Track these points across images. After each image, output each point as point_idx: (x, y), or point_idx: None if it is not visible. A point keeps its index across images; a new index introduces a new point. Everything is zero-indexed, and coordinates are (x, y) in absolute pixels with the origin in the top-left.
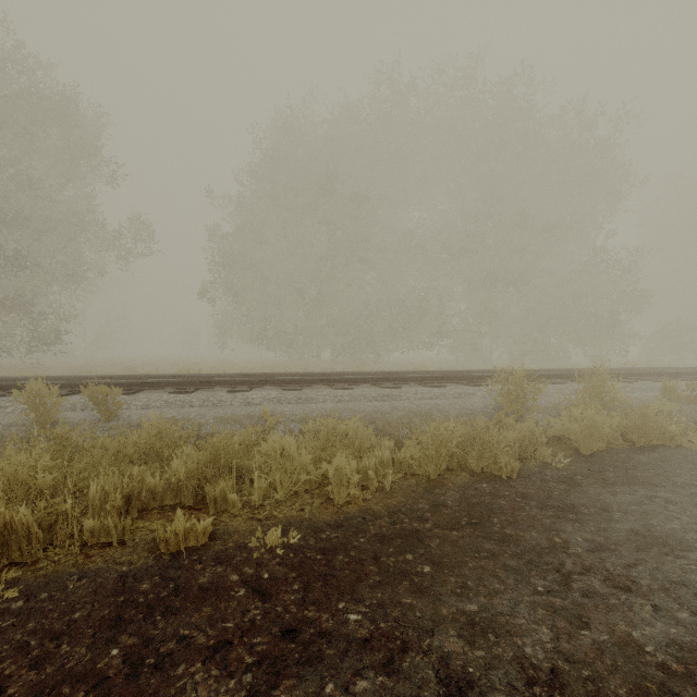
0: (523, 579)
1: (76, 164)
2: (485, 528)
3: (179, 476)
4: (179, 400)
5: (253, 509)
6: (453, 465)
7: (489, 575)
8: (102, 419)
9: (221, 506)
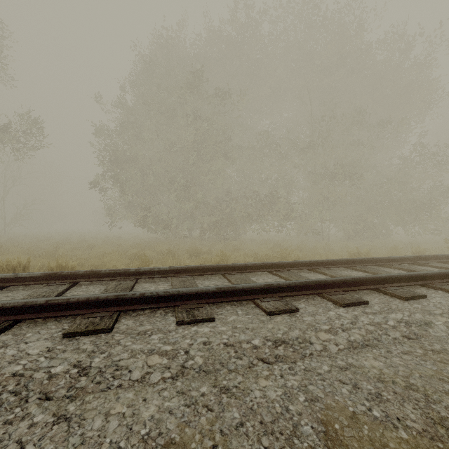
0: None
1: None
2: None
3: None
4: None
5: None
6: None
7: None
8: None
9: None
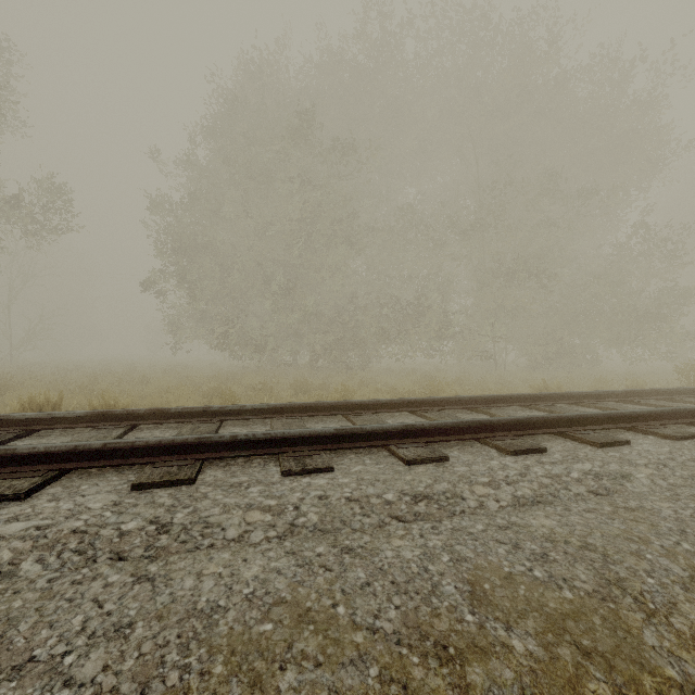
0: None
1: None
2: None
3: None
4: None
5: None
6: None
7: None
8: None
9: None
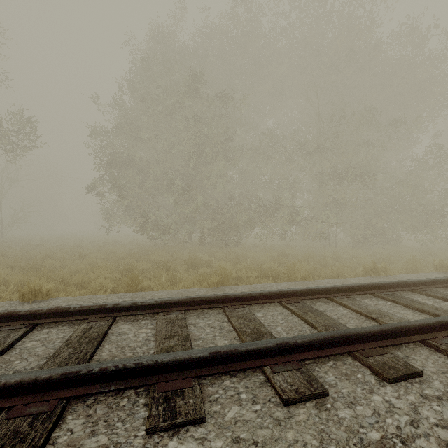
0: None
1: None
2: None
3: None
4: None
5: None
6: None
7: None
8: None
9: None
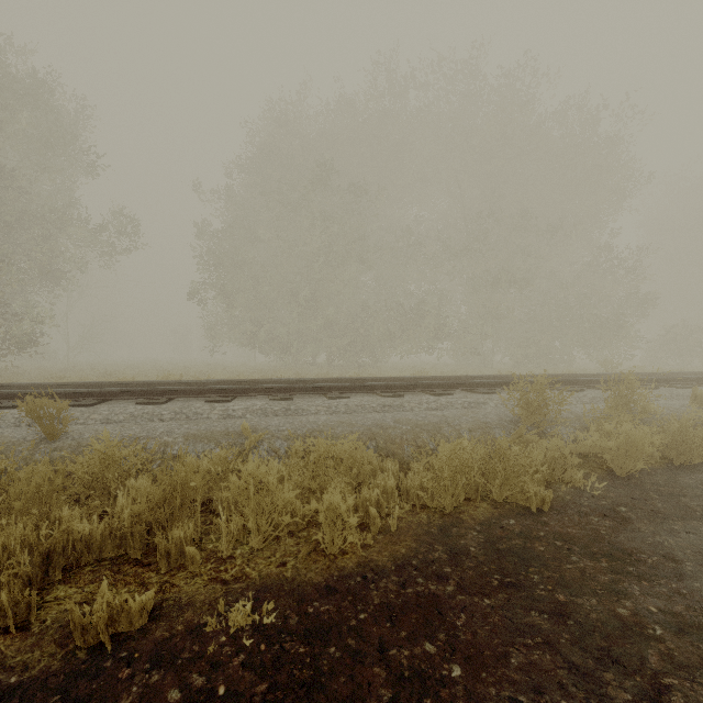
0: (596, 690)
1: (53, 154)
2: (525, 592)
3: (123, 519)
4: (146, 412)
5: (219, 563)
6: (470, 493)
7: (547, 682)
8: (47, 438)
9: (177, 561)
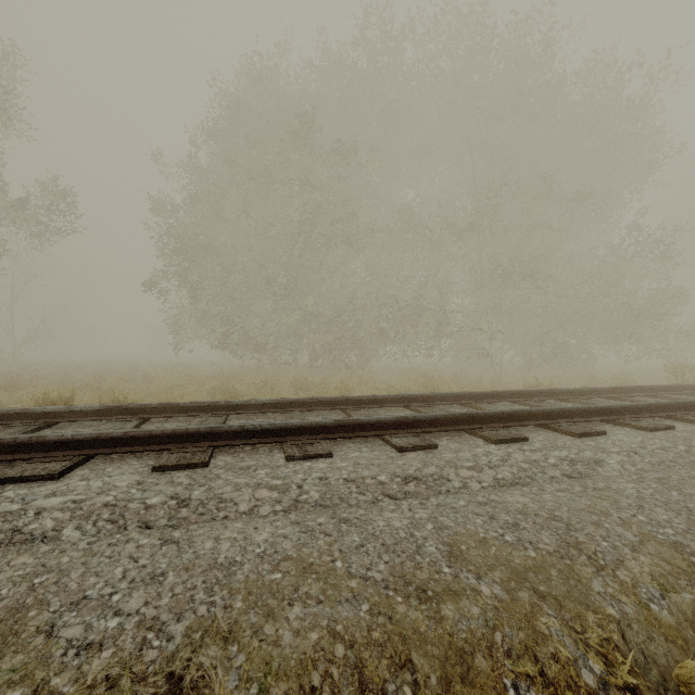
0: None
1: None
2: None
3: None
4: None
5: None
6: None
7: None
8: None
9: None
